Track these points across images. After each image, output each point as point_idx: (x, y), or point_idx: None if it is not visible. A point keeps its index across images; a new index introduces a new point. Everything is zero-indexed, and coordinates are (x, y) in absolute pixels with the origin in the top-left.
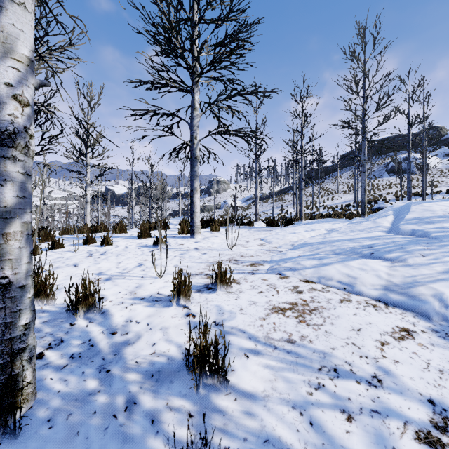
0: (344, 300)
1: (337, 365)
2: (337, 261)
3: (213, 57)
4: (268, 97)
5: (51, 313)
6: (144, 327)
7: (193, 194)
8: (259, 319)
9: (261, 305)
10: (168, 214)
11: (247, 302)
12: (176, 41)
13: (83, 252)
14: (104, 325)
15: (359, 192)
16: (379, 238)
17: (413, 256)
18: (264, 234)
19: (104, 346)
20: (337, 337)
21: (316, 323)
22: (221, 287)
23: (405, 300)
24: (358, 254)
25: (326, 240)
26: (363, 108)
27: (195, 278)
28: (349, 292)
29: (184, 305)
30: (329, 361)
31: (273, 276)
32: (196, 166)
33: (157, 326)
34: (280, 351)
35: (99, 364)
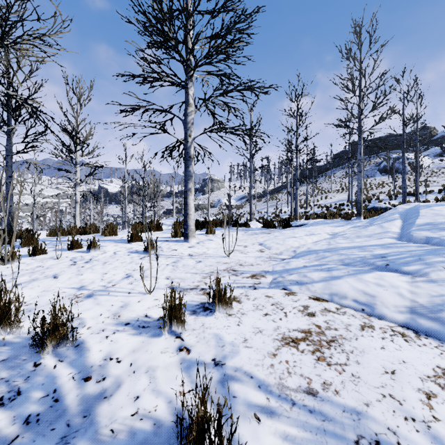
0: (365, 326)
1: (378, 434)
2: (349, 273)
3: (209, 50)
4: (266, 93)
5: (14, 346)
6: (126, 368)
7: (188, 196)
8: (268, 355)
9: (268, 334)
10: (162, 212)
11: (251, 328)
12: (169, 31)
13: (67, 259)
14: (77, 366)
15: (352, 191)
16: (391, 246)
17: (436, 269)
18: (262, 238)
19: (72, 401)
20: (369, 385)
21: (339, 362)
22: (219, 308)
23: (440, 328)
24: (370, 265)
25: (332, 248)
26: (359, 107)
27: (189, 294)
28: (368, 314)
29: (176, 334)
30: (366, 427)
31: (278, 292)
32: (190, 166)
33: (142, 367)
34: (301, 409)
35: (62, 435)
